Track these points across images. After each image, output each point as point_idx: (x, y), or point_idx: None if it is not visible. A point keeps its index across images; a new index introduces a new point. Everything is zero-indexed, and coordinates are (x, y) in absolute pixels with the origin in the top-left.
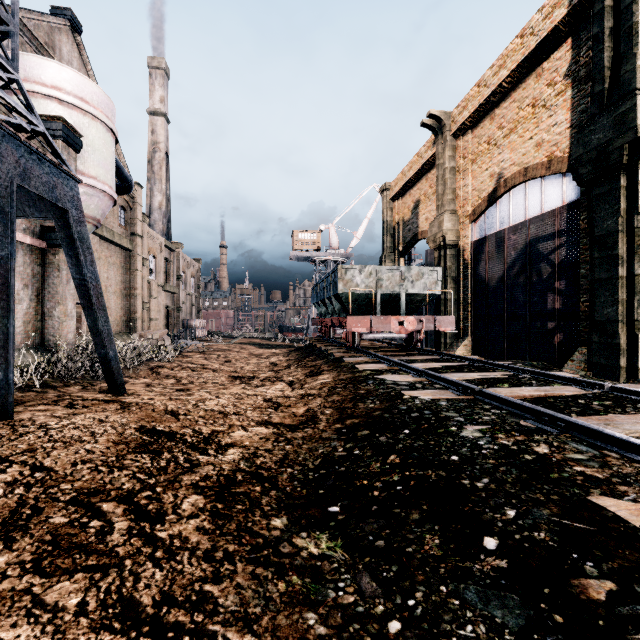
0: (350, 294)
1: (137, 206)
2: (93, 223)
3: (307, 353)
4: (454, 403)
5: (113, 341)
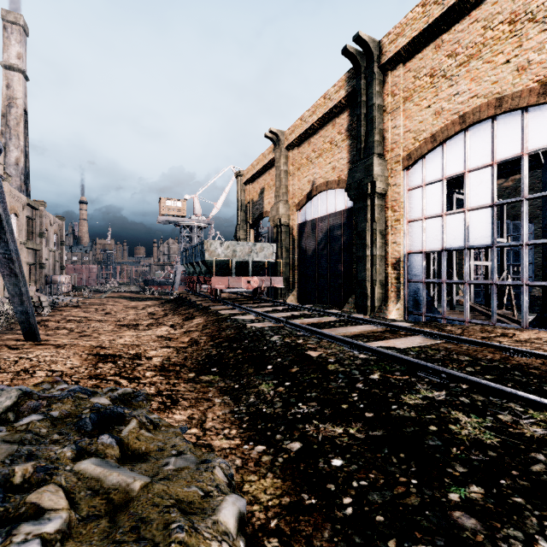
0: (214, 262)
1: None
2: None
3: (180, 304)
4: (272, 328)
5: (30, 300)
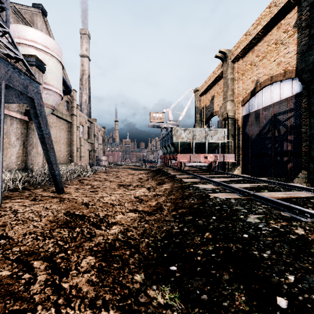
0: (179, 142)
1: (74, 101)
2: (51, 108)
3: (157, 173)
4: (239, 201)
5: (58, 166)
